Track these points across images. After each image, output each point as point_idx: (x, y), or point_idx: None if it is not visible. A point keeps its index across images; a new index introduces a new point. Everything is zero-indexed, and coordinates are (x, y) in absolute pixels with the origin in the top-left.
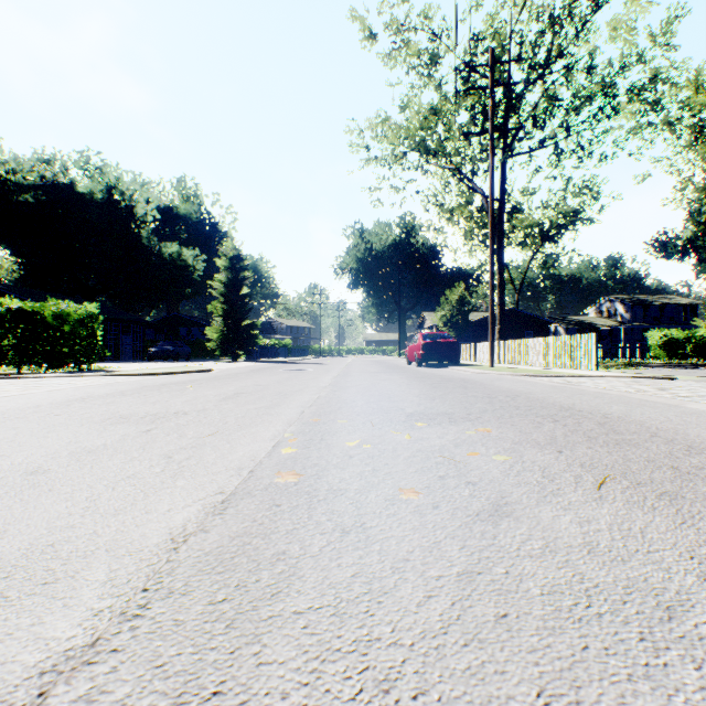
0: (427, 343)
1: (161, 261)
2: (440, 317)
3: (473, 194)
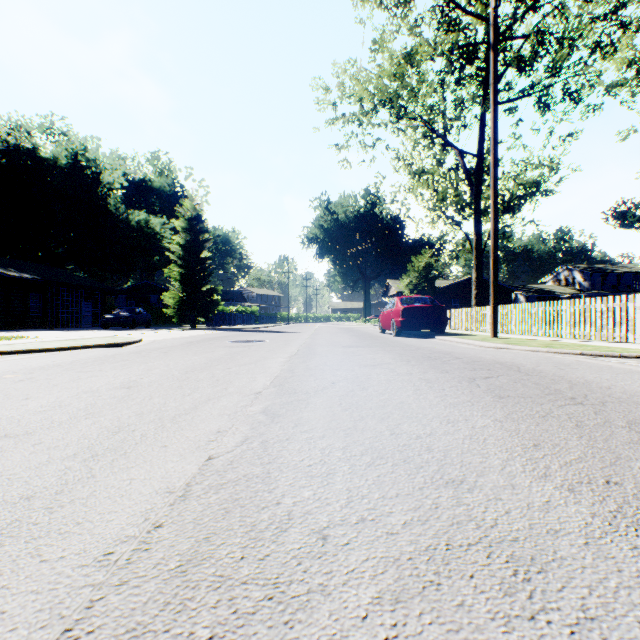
0: (408, 308)
1: (129, 229)
2: (406, 284)
3: (446, 153)
